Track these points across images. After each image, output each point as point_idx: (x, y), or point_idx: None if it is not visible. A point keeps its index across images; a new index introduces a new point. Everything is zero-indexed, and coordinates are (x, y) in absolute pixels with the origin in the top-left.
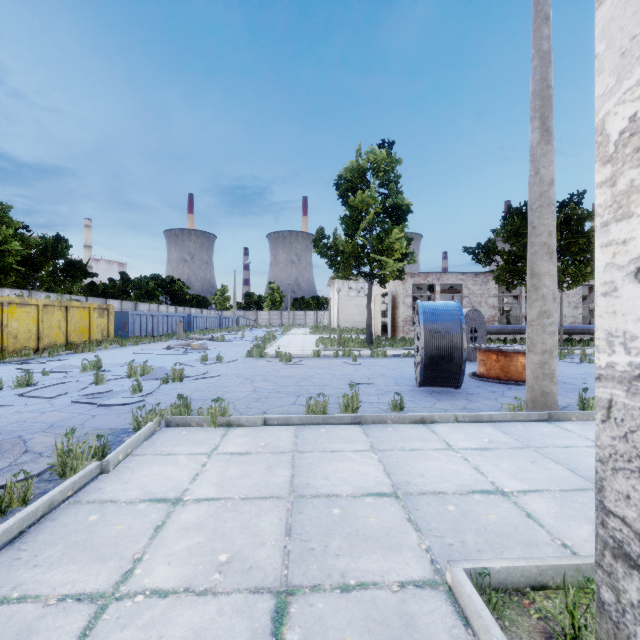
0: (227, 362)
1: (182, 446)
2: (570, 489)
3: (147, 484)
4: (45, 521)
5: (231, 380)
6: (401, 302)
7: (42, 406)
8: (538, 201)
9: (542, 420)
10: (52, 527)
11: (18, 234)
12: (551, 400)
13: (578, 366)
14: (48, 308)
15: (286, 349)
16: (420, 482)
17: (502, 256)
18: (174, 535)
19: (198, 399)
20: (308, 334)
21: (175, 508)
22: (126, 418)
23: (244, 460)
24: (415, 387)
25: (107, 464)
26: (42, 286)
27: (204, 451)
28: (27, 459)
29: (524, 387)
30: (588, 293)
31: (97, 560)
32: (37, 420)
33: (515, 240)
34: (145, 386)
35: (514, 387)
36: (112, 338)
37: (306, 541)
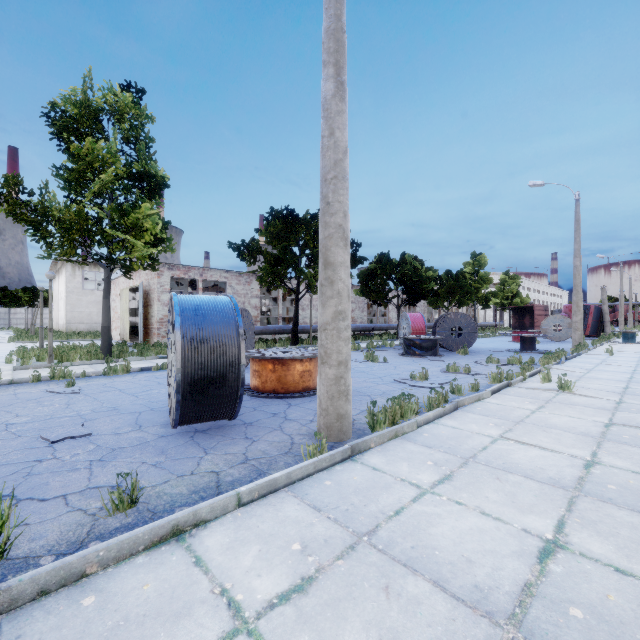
0: None
1: None
2: None
3: None
4: None
5: None
6: (156, 299)
7: None
8: (333, 170)
9: (346, 458)
10: None
11: None
12: (347, 423)
13: None
14: None
15: None
16: None
17: (265, 257)
18: None
19: None
20: (5, 342)
21: None
22: None
23: None
24: (168, 427)
25: None
26: None
27: None
28: None
29: (303, 400)
30: None
31: None
32: None
33: (277, 242)
34: None
35: (293, 401)
36: None
37: None
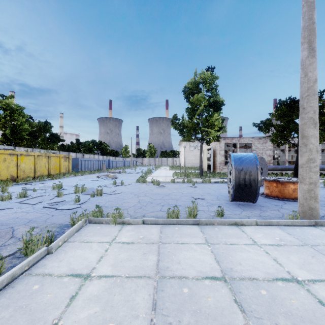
0: (126, 185)
1: (96, 236)
2: None
3: (72, 263)
4: (8, 288)
5: (127, 195)
6: (218, 153)
7: (28, 209)
8: (306, 92)
9: (311, 225)
10: (10, 293)
11: (27, 121)
12: (315, 212)
13: (323, 189)
14: (39, 157)
15: (157, 178)
16: (239, 269)
17: (275, 128)
18: (81, 304)
19: (108, 206)
20: (168, 170)
21: (85, 282)
22: (69, 217)
23: (130, 248)
24: (228, 201)
25: (51, 248)
26: (39, 146)
27: (108, 240)
28: (11, 242)
29: (294, 202)
30: (323, 148)
31: (30, 323)
32: (23, 217)
33: (283, 118)
34: (82, 198)
35: (287, 202)
36: (71, 172)
37: (166, 316)
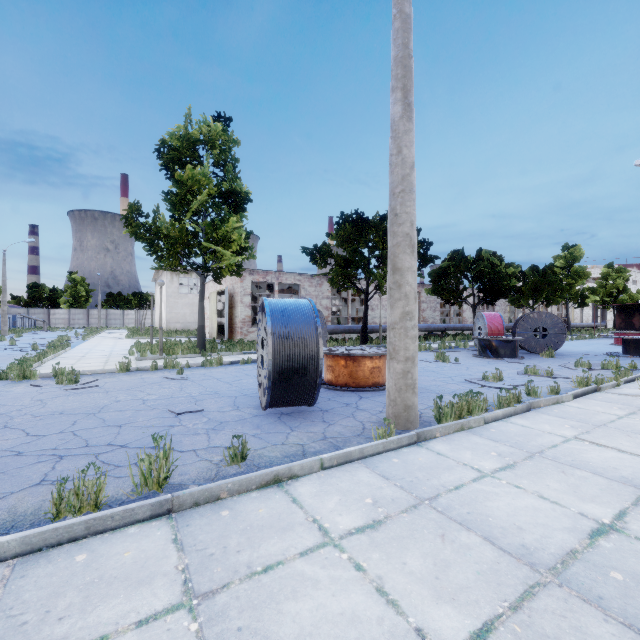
0: None
1: None
2: (519, 598)
3: None
4: None
5: None
6: (239, 301)
7: None
8: (401, 185)
9: (412, 443)
10: None
11: None
12: (413, 414)
13: None
14: None
15: (80, 361)
16: None
17: (336, 260)
18: None
19: None
20: (124, 338)
21: None
22: None
23: None
24: (259, 409)
25: None
26: None
27: None
28: None
29: (373, 394)
30: None
31: None
32: None
33: (347, 245)
34: None
35: (364, 395)
36: None
37: None
